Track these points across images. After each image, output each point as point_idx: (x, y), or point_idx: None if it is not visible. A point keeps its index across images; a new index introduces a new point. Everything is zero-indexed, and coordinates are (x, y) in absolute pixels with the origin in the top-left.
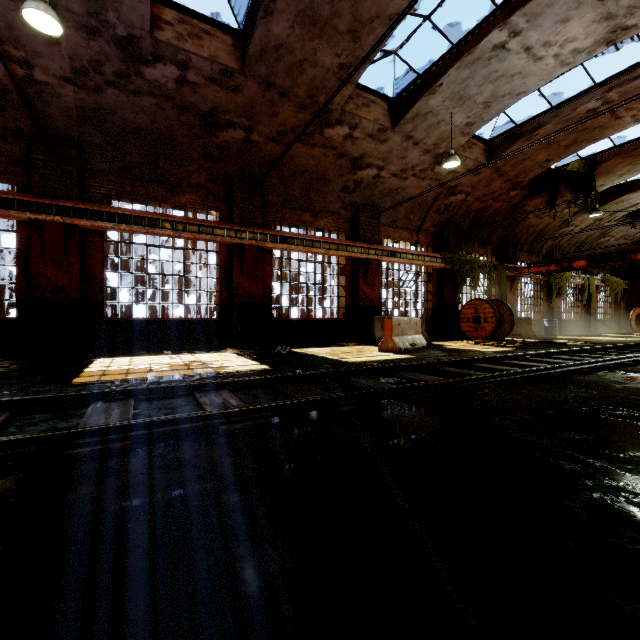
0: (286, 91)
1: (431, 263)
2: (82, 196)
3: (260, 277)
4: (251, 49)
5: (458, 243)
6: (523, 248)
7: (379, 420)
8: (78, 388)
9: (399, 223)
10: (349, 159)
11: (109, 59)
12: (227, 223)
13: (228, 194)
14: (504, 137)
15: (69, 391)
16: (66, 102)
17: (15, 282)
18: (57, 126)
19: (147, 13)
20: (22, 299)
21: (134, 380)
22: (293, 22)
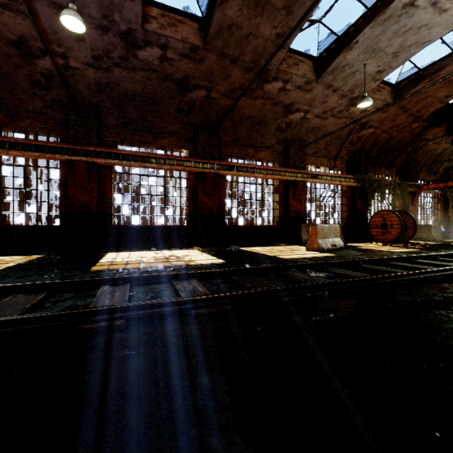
0: (236, 58)
1: (346, 183)
2: (99, 143)
3: (217, 195)
4: (211, 29)
5: (368, 167)
6: (422, 169)
7: (320, 310)
8: (94, 274)
9: (320, 153)
10: (282, 106)
11: (115, 47)
12: (194, 157)
13: (194, 137)
14: (408, 80)
15: (88, 276)
16: (89, 80)
17: (58, 201)
18: (83, 97)
19: (140, 12)
20: (63, 213)
21: (131, 269)
22: (242, 5)
